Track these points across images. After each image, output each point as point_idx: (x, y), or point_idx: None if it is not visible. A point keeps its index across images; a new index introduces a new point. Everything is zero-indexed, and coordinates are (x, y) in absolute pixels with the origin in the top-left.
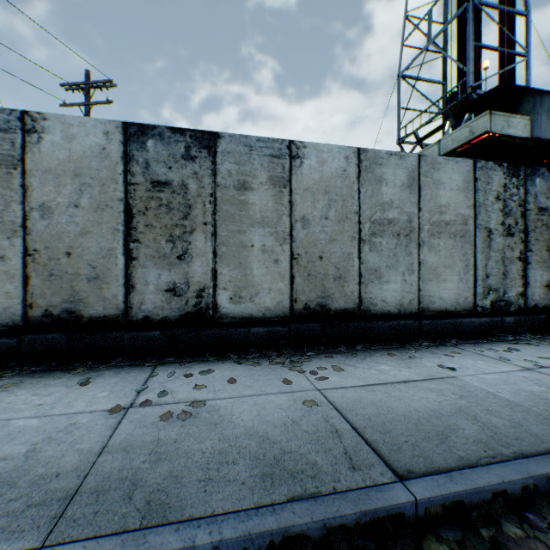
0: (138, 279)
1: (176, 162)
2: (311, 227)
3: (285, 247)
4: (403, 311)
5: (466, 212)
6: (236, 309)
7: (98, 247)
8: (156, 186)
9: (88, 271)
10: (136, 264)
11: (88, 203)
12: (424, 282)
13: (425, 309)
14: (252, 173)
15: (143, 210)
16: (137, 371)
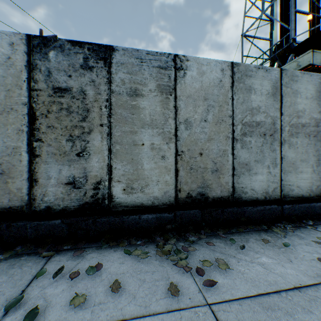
0: (41, 174)
1: (75, 71)
2: (193, 128)
3: (171, 145)
4: (268, 198)
5: (317, 116)
6: (129, 199)
7: (4, 145)
8: (58, 92)
9: None
10: (39, 160)
11: None
12: (285, 173)
13: (286, 196)
14: (142, 81)
15: (46, 113)
16: (30, 263)
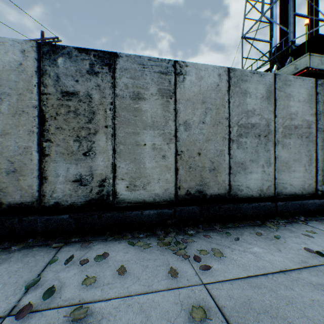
0: (50, 172)
1: (82, 76)
2: (191, 129)
3: (171, 145)
4: (262, 195)
5: (309, 118)
6: (132, 196)
7: (16, 145)
8: (65, 96)
9: (7, 165)
10: (48, 159)
11: (8, 109)
12: (279, 172)
13: (279, 193)
14: (144, 86)
15: (55, 115)
16: (42, 253)
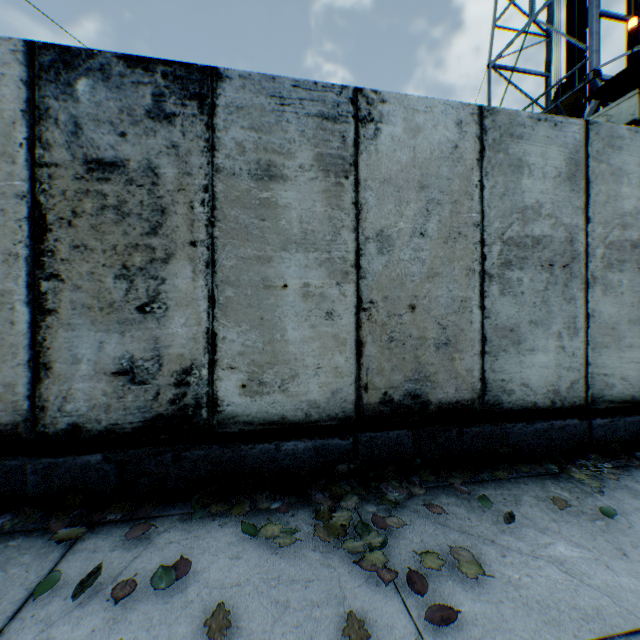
0: (59, 352)
1: (136, 125)
2: (395, 250)
3: (347, 287)
4: (559, 403)
5: None
6: (254, 407)
7: None
8: (96, 170)
9: None
10: (53, 322)
11: None
12: (596, 349)
13: (597, 399)
14: (284, 148)
15: (69, 216)
16: (27, 558)
